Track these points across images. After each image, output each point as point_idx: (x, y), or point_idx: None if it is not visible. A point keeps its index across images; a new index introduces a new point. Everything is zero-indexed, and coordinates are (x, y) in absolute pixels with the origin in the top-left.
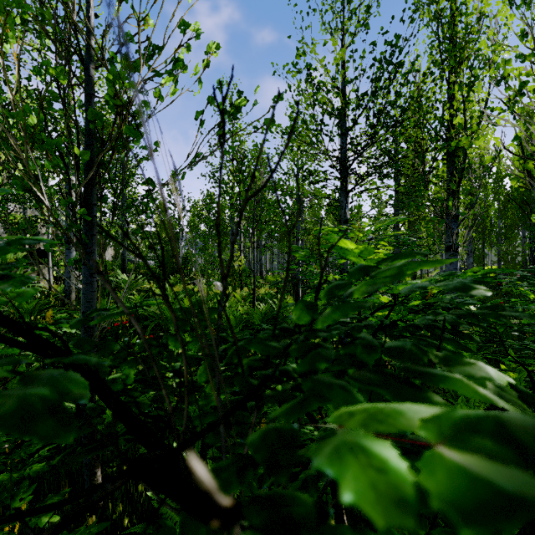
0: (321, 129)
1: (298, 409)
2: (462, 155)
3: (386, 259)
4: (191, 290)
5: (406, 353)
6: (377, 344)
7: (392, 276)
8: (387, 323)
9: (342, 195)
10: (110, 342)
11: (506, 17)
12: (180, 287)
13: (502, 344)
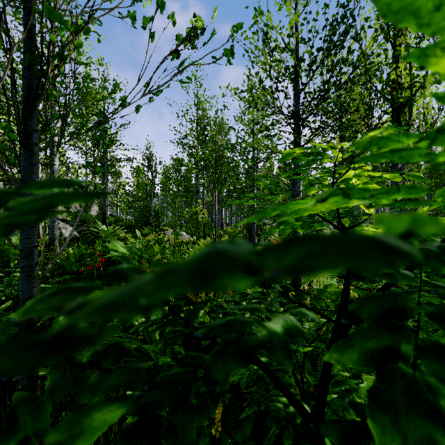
0: (277, 87)
1: None
2: (408, 111)
3: None
4: (160, 239)
5: None
6: None
7: None
8: None
9: None
10: None
11: None
12: (152, 236)
13: None
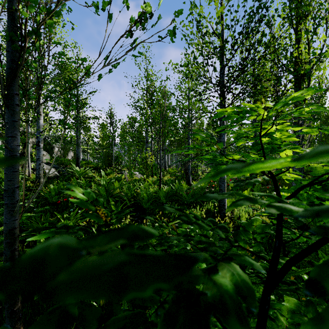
0: (207, 62)
1: None
2: (307, 81)
3: None
4: (119, 177)
5: None
6: None
7: None
8: None
9: None
10: None
11: None
12: (113, 175)
13: None
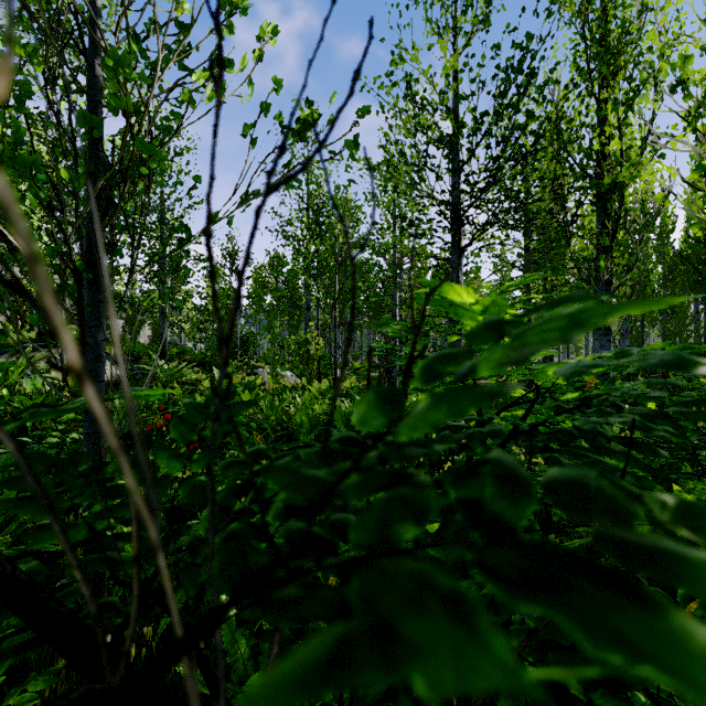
0: (425, 163)
1: (318, 691)
2: (617, 198)
3: (537, 308)
4: (251, 382)
5: (594, 497)
6: (527, 477)
7: (561, 329)
8: (525, 429)
9: (453, 253)
10: (81, 458)
11: (677, 10)
12: (237, 378)
13: (696, 460)
